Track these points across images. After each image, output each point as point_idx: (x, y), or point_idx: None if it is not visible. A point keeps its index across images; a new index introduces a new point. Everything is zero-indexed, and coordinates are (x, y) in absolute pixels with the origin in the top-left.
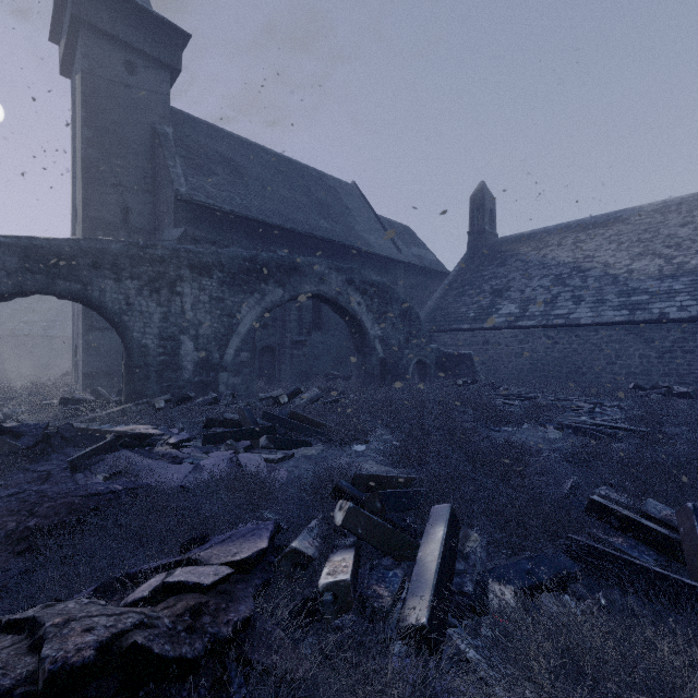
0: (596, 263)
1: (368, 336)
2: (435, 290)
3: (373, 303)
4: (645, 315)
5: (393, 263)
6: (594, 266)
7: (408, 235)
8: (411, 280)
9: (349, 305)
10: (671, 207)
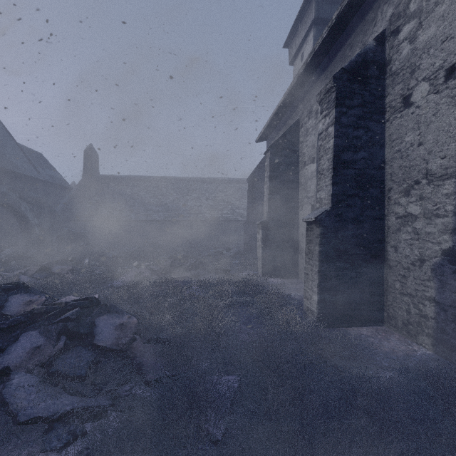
0: (139, 196)
1: (31, 224)
2: (62, 196)
3: (34, 208)
4: (150, 218)
5: (35, 180)
6: (138, 198)
7: (42, 159)
8: (47, 190)
9: (20, 209)
10: (163, 180)
